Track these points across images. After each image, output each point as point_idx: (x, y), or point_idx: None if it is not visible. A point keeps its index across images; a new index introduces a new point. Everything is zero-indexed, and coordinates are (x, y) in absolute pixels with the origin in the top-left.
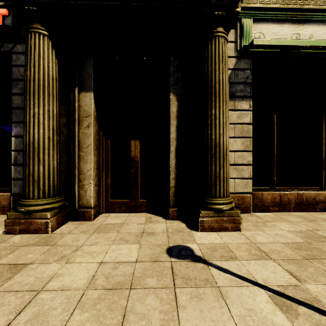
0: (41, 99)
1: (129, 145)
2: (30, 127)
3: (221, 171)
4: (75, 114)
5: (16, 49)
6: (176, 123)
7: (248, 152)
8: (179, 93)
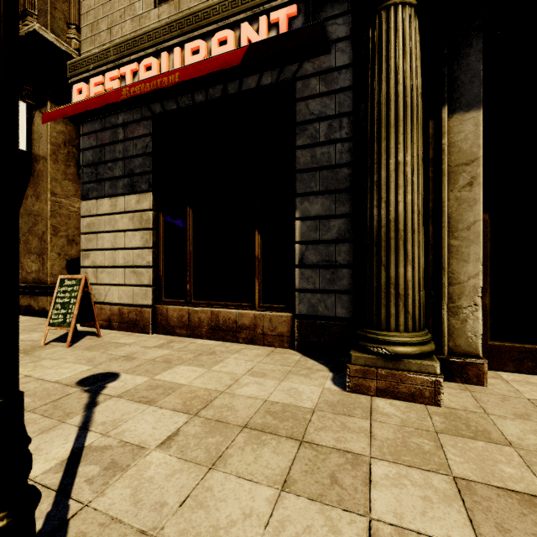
0: (407, 134)
1: None
2: (388, 190)
3: None
4: (441, 162)
5: (302, 70)
6: None
7: None
8: None
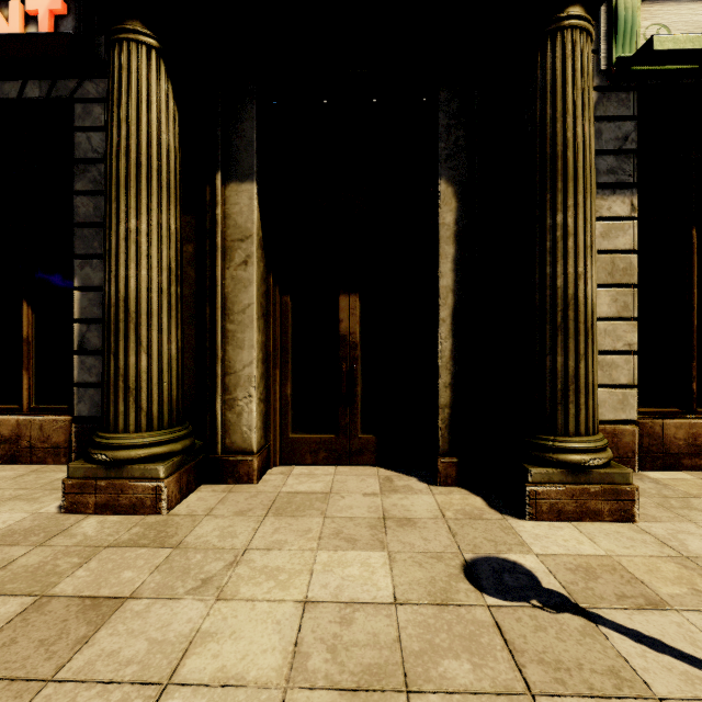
0: (142, 198)
1: (334, 307)
2: (118, 263)
3: (581, 369)
4: (215, 235)
5: (83, 91)
6: (454, 250)
7: (627, 322)
8: (460, 180)
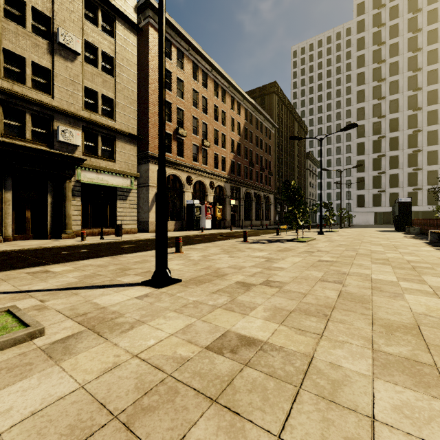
0: None
1: (25, 212)
2: None
3: (69, 222)
4: (3, 200)
5: None
6: (51, 205)
7: (80, 216)
8: (52, 195)
